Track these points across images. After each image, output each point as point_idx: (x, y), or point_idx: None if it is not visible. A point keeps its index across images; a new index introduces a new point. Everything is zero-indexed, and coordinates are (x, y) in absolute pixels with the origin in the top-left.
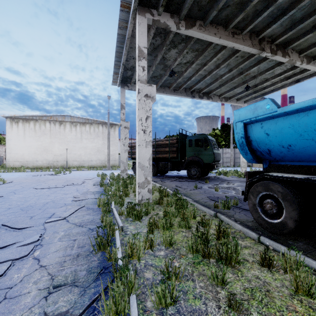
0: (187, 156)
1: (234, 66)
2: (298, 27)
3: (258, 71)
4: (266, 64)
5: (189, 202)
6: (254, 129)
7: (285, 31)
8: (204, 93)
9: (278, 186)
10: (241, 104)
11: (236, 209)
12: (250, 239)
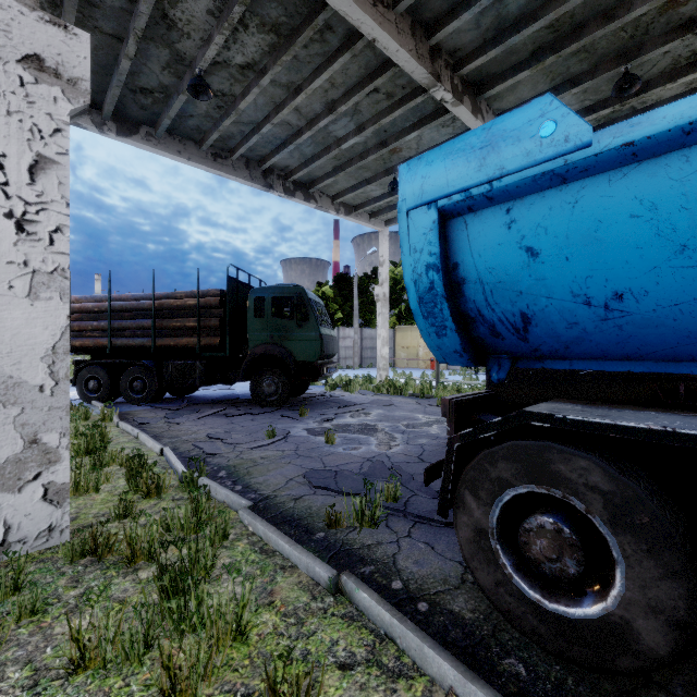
0: (251, 344)
1: (369, 118)
2: (509, 42)
3: (418, 147)
4: (435, 133)
5: (238, 514)
6: (476, 233)
7: (482, 46)
8: (298, 182)
9: (591, 467)
10: (378, 227)
11: (397, 517)
12: None
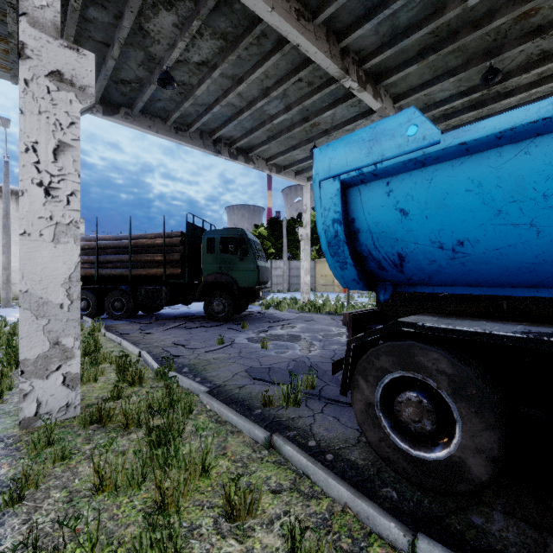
0: (204, 273)
1: (295, 101)
2: (401, 45)
3: (333, 122)
4: (345, 111)
5: (199, 397)
6: (366, 198)
7: (380, 47)
8: (240, 148)
9: (440, 358)
10: (302, 182)
11: (313, 399)
12: (384, 548)
